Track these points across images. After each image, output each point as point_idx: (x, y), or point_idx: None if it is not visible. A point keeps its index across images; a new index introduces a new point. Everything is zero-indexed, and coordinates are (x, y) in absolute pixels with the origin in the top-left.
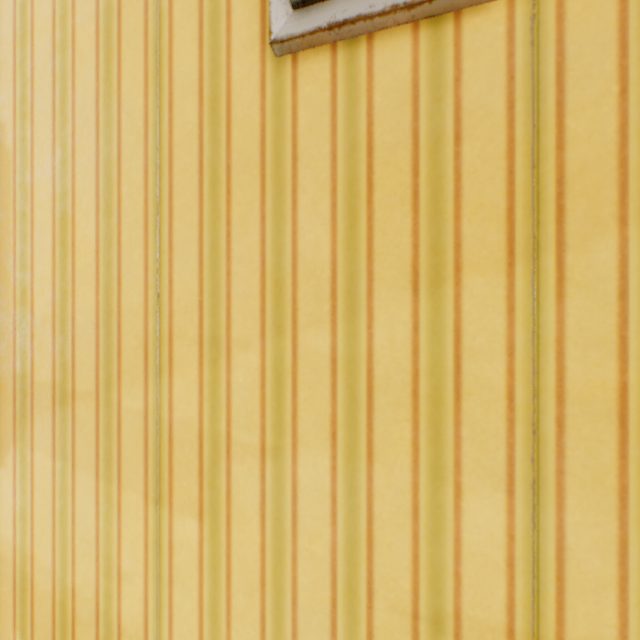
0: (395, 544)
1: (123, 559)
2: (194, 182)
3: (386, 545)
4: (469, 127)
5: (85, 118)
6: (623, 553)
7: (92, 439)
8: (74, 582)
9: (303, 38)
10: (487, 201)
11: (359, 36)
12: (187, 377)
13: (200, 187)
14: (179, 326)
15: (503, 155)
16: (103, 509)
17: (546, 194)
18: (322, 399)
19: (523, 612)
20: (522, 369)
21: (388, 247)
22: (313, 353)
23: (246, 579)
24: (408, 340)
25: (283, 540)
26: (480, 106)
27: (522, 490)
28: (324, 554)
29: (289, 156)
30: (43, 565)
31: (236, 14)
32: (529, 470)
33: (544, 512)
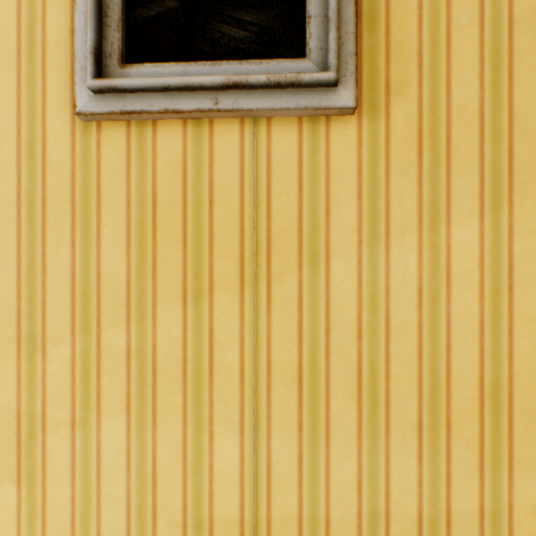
0: (172, 478)
1: None
2: (13, 208)
3: (166, 480)
4: (218, 196)
5: None
6: (301, 461)
7: None
8: None
9: (103, 115)
10: (229, 246)
11: (147, 120)
12: (6, 368)
13: (18, 212)
14: None
15: (238, 218)
16: None
17: (262, 245)
18: (120, 380)
19: (249, 507)
20: (249, 354)
21: (167, 272)
22: (113, 347)
23: (59, 525)
24: (180, 336)
25: (90, 489)
26: (225, 184)
27: (249, 430)
28: (122, 494)
29: (95, 198)
30: None
31: (51, 79)
32: (253, 417)
33: (261, 443)
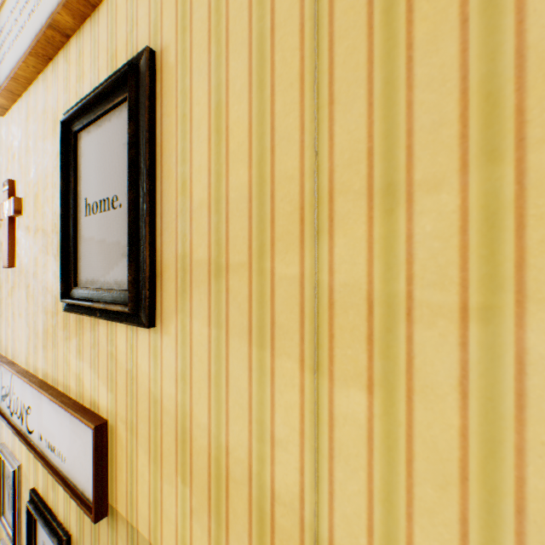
0: None
1: (276, 426)
2: (360, 18)
3: None
4: None
5: (237, 6)
6: None
7: (244, 308)
8: (227, 441)
9: None
10: None
11: None
12: (351, 235)
13: (368, 21)
14: (341, 181)
15: None
16: (255, 375)
17: None
18: None
19: None
20: None
21: None
22: None
23: (435, 468)
24: None
25: (498, 427)
26: None
27: None
28: None
29: None
30: (199, 422)
31: None
32: None
33: None
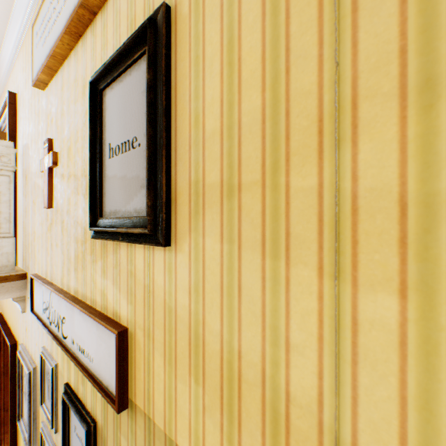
0: None
1: (291, 331)
2: None
3: None
4: None
5: None
6: None
7: (257, 223)
8: (239, 346)
9: None
10: None
11: None
12: (378, 139)
13: None
14: (366, 87)
15: None
16: (268, 284)
17: None
18: None
19: None
20: None
21: None
22: None
23: None
24: None
25: None
26: None
27: None
28: None
29: None
30: (212, 329)
31: None
32: None
33: None
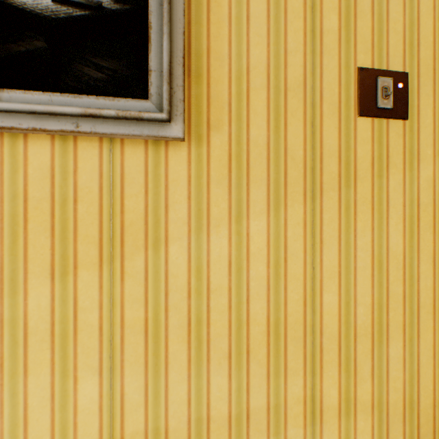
0: (42, 417)
1: None
2: None
3: (36, 420)
4: (82, 196)
5: None
6: (147, 389)
7: None
8: None
9: None
10: (91, 234)
11: (19, 133)
12: None
13: None
14: None
15: (98, 212)
16: None
17: (117, 233)
18: None
19: (107, 430)
20: (107, 315)
21: (37, 254)
22: None
23: None
24: (49, 305)
25: None
26: (87, 186)
27: (107, 372)
28: None
29: None
30: None
31: None
32: (110, 362)
33: (116, 380)
